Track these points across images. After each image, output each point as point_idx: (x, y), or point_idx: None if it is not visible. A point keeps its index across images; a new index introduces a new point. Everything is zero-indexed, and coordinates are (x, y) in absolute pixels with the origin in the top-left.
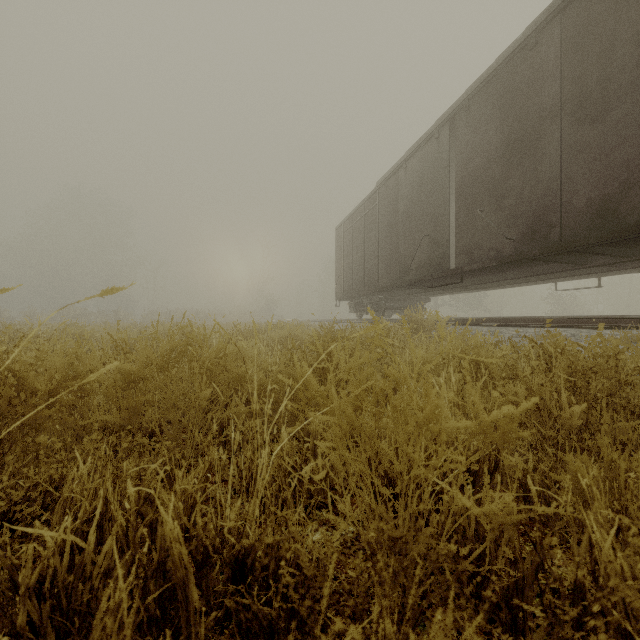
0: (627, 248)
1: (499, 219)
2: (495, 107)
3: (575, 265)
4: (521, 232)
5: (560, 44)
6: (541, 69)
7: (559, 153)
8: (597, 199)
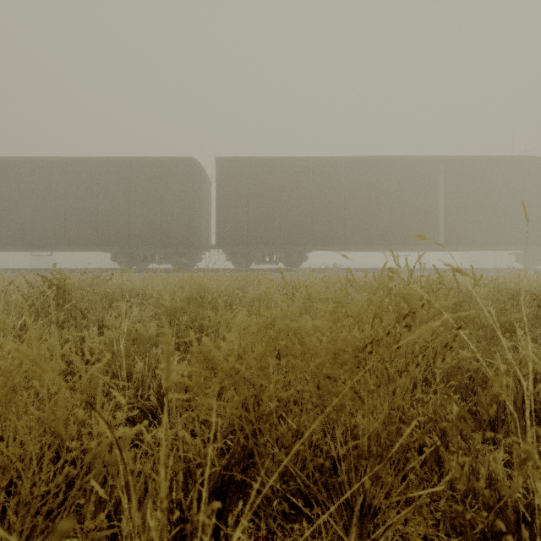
0: (55, 246)
1: (3, 225)
2: (0, 175)
3: (38, 248)
4: (14, 234)
5: (30, 172)
6: (23, 175)
7: (30, 210)
8: (43, 231)
